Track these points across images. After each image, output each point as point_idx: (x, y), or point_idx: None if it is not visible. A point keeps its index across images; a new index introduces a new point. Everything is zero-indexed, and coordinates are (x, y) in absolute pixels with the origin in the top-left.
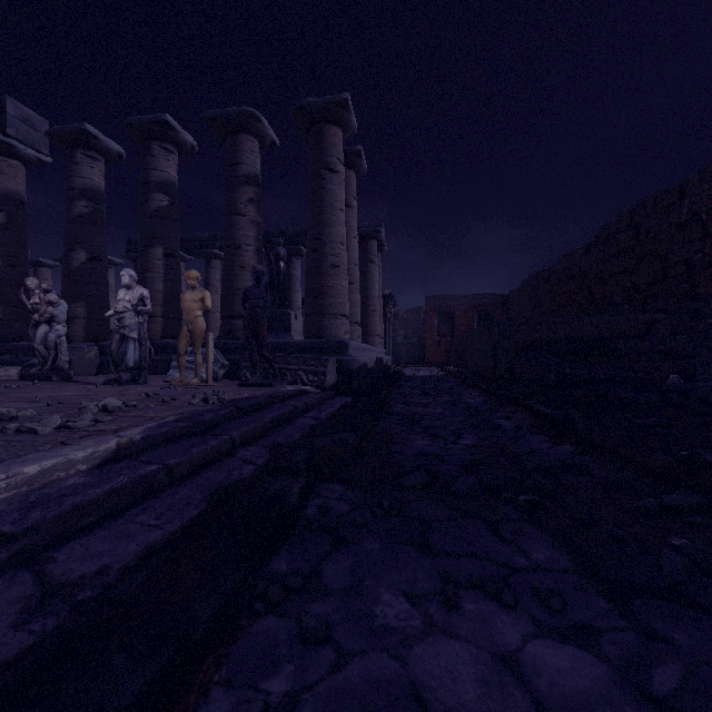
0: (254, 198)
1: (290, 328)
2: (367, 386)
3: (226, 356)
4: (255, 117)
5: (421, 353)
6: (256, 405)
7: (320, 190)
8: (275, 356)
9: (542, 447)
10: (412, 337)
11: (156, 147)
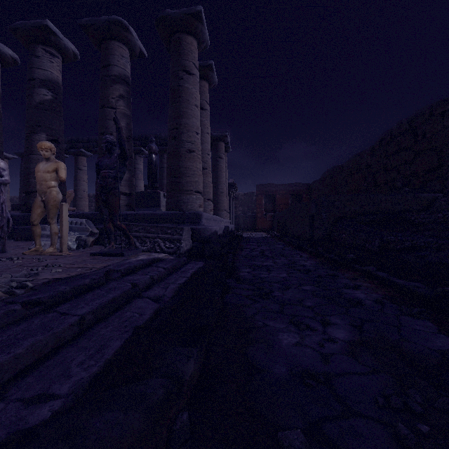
0: (124, 95)
1: (160, 204)
2: (217, 251)
3: (97, 225)
4: (124, 26)
5: (253, 222)
6: (74, 290)
7: (179, 88)
8: (136, 225)
9: (446, 347)
10: (247, 212)
11: (40, 49)
